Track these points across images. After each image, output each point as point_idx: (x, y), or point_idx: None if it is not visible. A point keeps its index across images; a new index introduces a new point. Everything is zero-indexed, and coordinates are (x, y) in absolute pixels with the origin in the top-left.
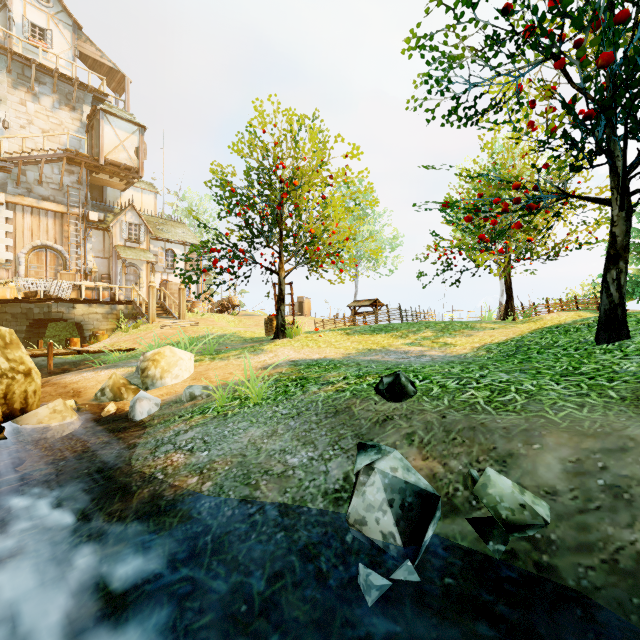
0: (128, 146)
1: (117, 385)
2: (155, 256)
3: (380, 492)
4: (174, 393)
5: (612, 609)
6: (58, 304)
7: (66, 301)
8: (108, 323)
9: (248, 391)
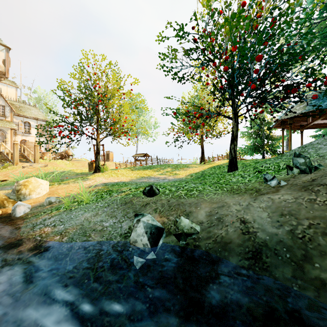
0: None
1: (1, 199)
2: (16, 125)
3: (142, 229)
4: (38, 202)
5: (213, 253)
6: None
7: None
8: None
9: (82, 197)
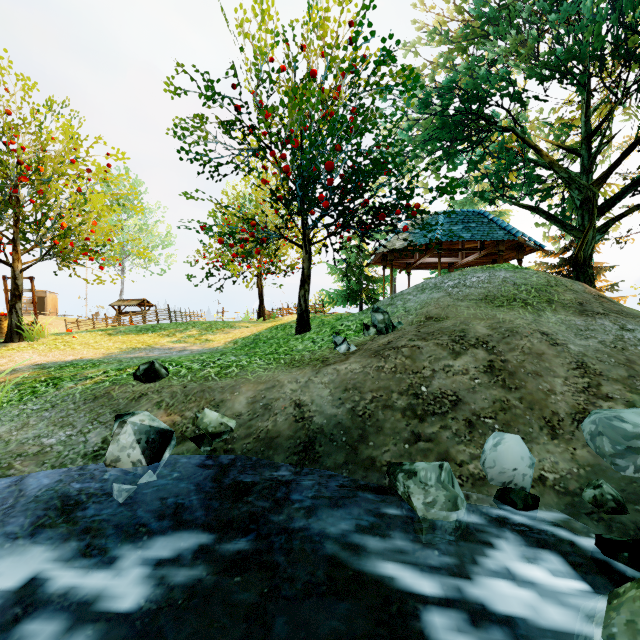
0: None
1: None
2: None
3: (131, 436)
4: None
5: (253, 456)
6: None
7: None
8: None
9: None
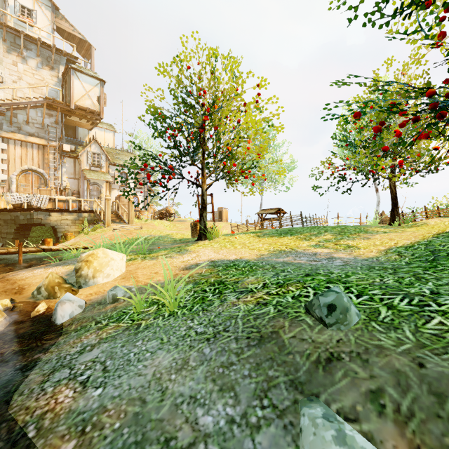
0: (92, 95)
1: (51, 284)
2: (113, 177)
3: None
4: (102, 292)
5: None
6: (38, 212)
7: (43, 210)
8: (76, 227)
9: (163, 299)
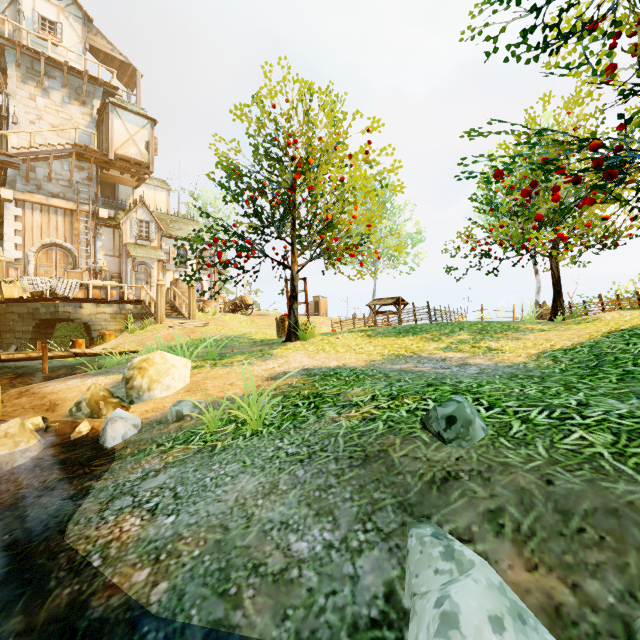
0: (138, 140)
1: (95, 398)
2: (167, 254)
3: None
4: (161, 409)
5: None
6: (65, 303)
7: (73, 300)
8: (116, 323)
9: (244, 415)
